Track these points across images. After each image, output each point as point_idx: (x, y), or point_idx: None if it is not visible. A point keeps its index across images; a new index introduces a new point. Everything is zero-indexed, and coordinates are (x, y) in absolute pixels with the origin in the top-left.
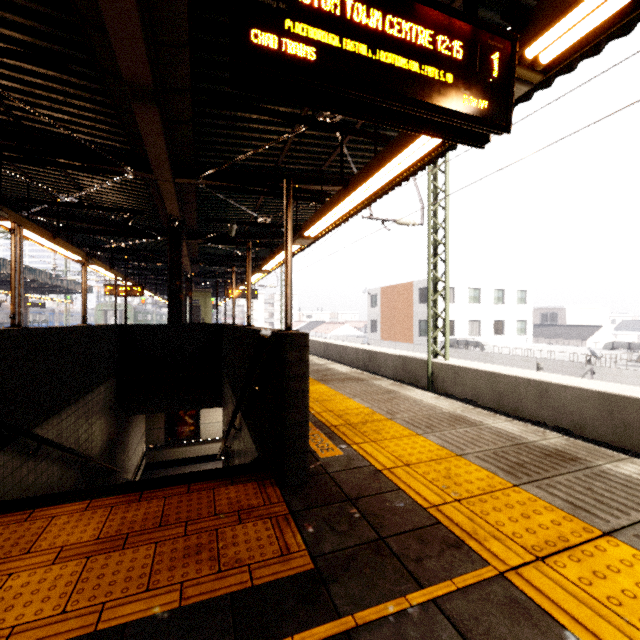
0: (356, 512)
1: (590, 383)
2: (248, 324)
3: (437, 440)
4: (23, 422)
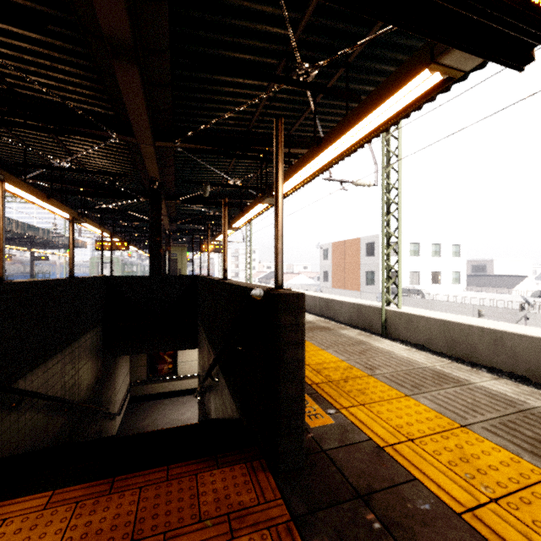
0: (374, 519)
1: None
2: (225, 278)
3: (430, 404)
4: (4, 376)
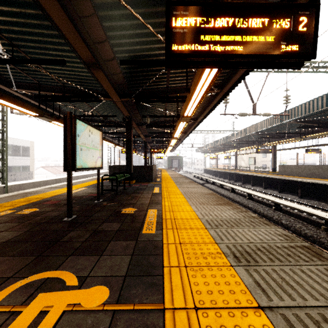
0: None
1: (45, 179)
2: None
3: None
4: None
